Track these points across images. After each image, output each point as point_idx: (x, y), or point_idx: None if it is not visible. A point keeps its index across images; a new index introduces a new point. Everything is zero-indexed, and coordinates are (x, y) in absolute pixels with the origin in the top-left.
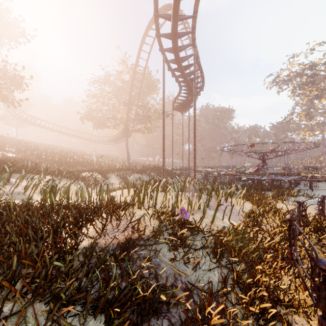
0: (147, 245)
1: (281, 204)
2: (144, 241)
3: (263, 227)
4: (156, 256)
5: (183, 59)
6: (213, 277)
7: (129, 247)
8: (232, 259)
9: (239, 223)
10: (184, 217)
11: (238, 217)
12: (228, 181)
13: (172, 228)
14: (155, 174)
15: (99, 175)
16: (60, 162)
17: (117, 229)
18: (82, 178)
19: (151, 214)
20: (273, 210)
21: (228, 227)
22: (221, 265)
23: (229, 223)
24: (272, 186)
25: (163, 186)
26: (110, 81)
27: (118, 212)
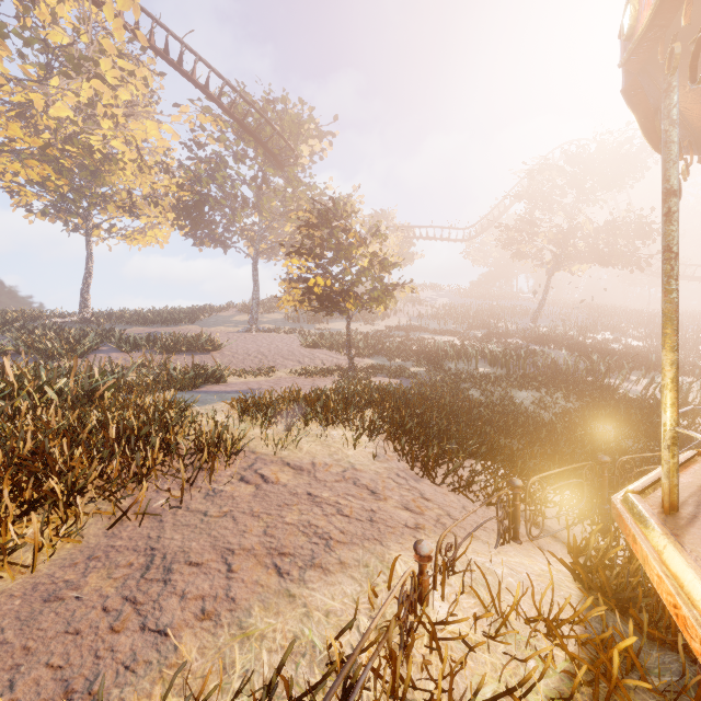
0: None
1: None
2: None
3: None
4: None
5: None
6: None
7: None
8: None
9: None
10: None
11: None
12: None
13: None
14: None
15: None
16: None
17: None
18: None
19: None
20: None
21: None
22: None
23: None
24: None
25: None
26: None
27: None
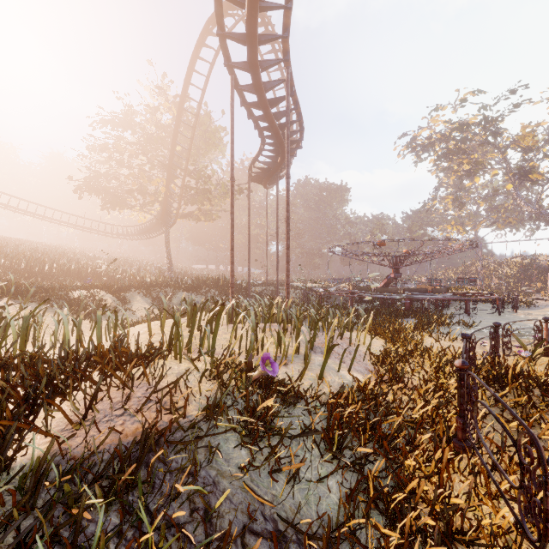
0: (188, 442)
1: (429, 339)
2: (185, 432)
3: (407, 381)
4: (209, 464)
5: (268, 86)
6: (327, 494)
7: (142, 454)
8: (362, 449)
9: (368, 378)
10: (269, 372)
11: (364, 364)
12: (344, 303)
13: (246, 396)
14: (218, 293)
15: (108, 296)
16: (28, 271)
17: (123, 409)
18: (72, 301)
19: (203, 369)
20: (418, 350)
21: (350, 386)
22: (343, 467)
23: (350, 378)
24: (411, 310)
25: (231, 314)
26: (135, 123)
27: (127, 371)
